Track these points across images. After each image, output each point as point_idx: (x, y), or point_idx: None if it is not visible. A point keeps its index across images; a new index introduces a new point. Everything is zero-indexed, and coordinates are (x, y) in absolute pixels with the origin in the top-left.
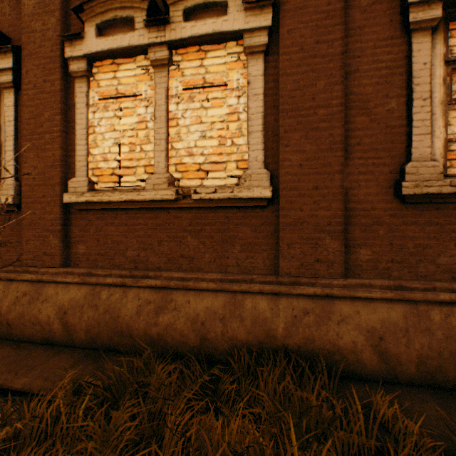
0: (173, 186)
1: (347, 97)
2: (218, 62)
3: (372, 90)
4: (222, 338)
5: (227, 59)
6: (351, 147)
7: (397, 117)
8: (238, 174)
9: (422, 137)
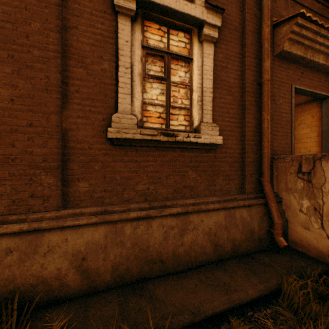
0: None
1: (67, 48)
2: None
3: (90, 49)
4: None
5: None
6: (71, 93)
7: (110, 77)
8: None
9: (126, 96)
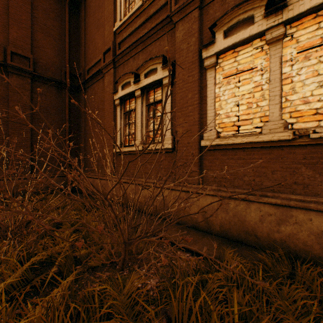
0: (287, 129)
1: None
2: None
3: None
4: None
5: None
6: None
7: None
8: None
9: None
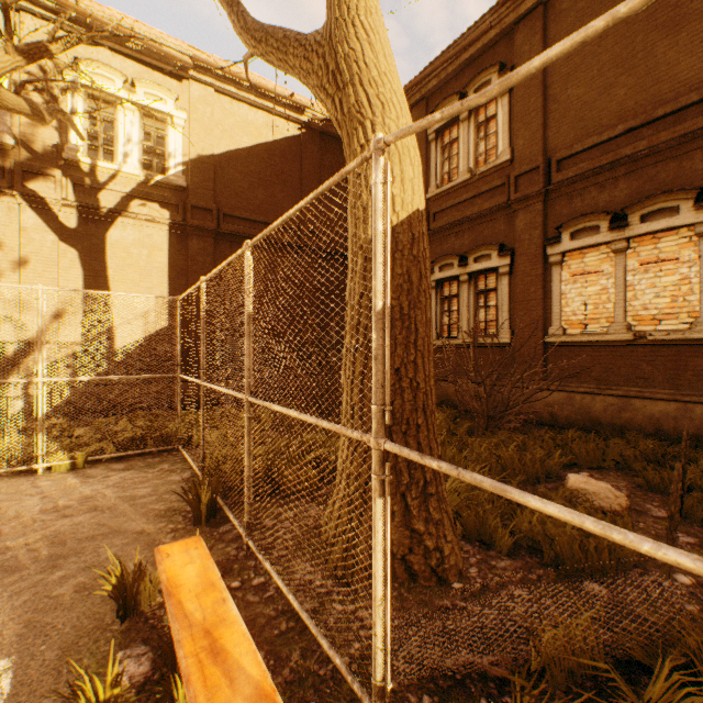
0: (629, 330)
1: None
2: (670, 243)
3: None
4: (673, 430)
5: (678, 240)
6: None
7: None
8: (688, 321)
9: None
